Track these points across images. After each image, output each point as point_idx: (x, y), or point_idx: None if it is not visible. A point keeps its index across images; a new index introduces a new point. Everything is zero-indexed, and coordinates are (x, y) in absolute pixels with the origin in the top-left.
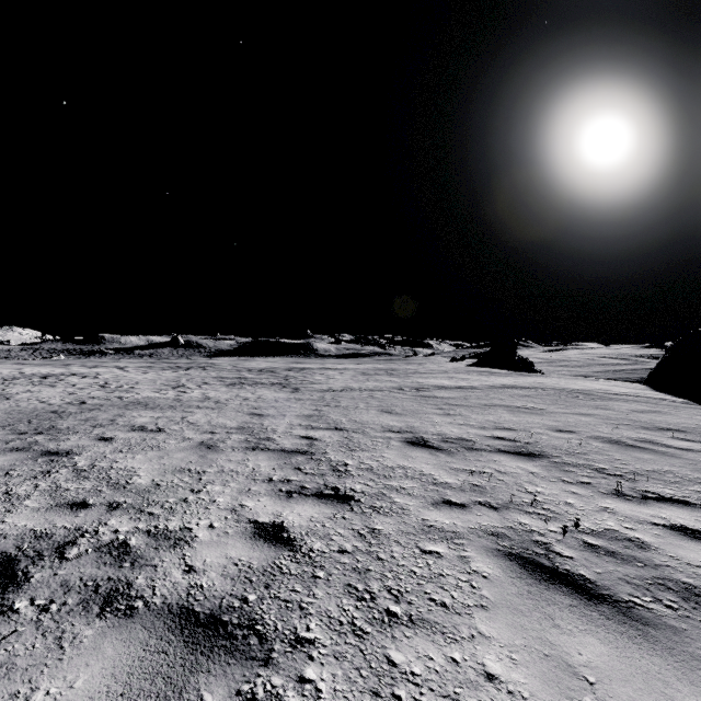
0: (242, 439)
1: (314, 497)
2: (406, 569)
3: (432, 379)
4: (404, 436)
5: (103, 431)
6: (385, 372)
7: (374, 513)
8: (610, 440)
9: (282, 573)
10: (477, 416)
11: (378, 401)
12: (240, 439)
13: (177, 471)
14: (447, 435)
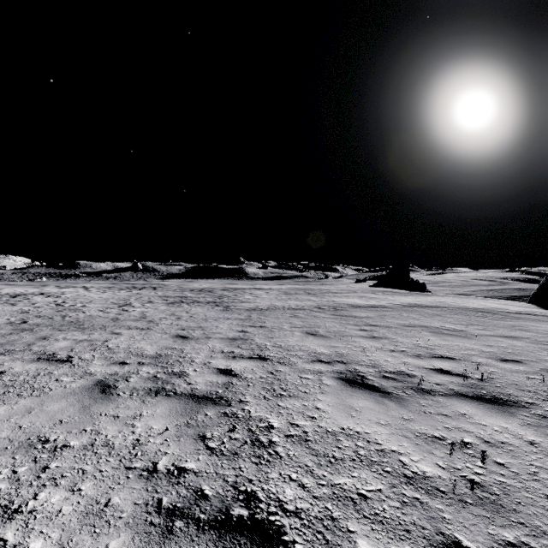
0: (150, 375)
1: (212, 535)
2: None
3: (345, 298)
4: (336, 369)
5: (4, 360)
6: (303, 292)
7: None
8: None
9: None
10: (403, 340)
11: (301, 321)
12: (148, 375)
13: (25, 446)
14: (383, 367)
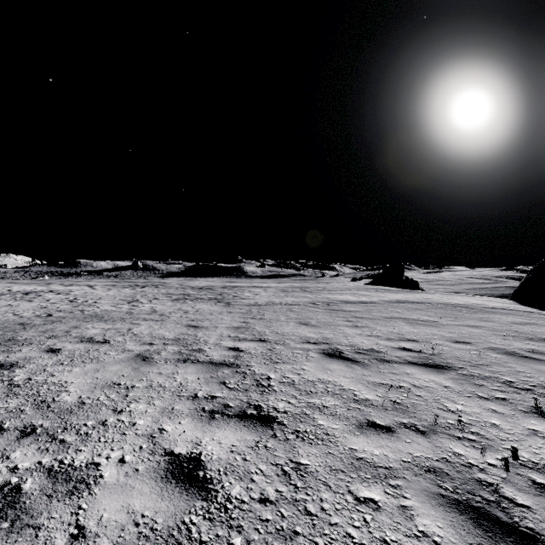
0: (176, 351)
1: (237, 419)
2: (341, 530)
3: (338, 295)
4: (321, 347)
5: (55, 342)
6: (300, 290)
7: (298, 440)
8: (505, 352)
9: (189, 540)
10: (381, 328)
11: (296, 314)
12: (174, 351)
13: (107, 386)
14: (358, 346)
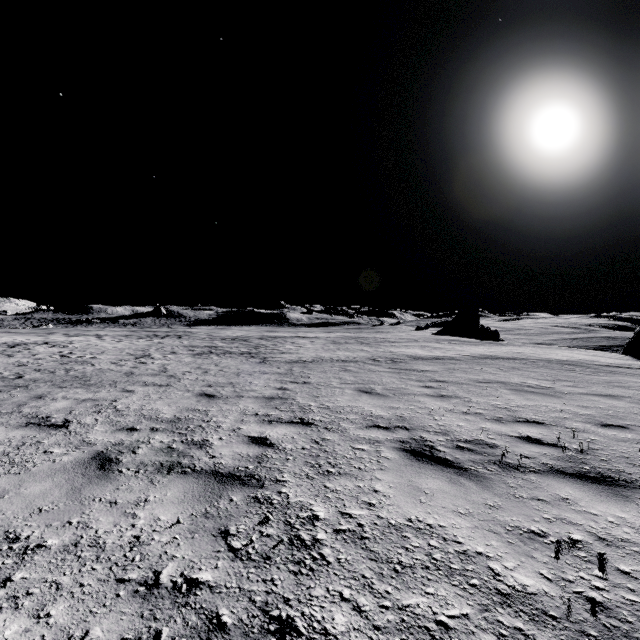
0: (164, 445)
1: None
2: None
3: (404, 348)
4: (397, 437)
5: None
6: (355, 341)
7: None
8: None
9: None
10: (478, 399)
11: (353, 376)
12: (161, 445)
13: None
14: (456, 434)
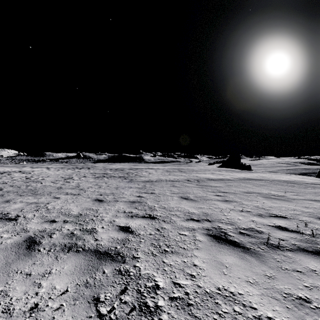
0: (69, 231)
1: None
2: None
3: (203, 174)
4: (204, 226)
5: None
6: (178, 170)
7: None
8: None
9: None
10: (246, 203)
11: (177, 189)
12: (67, 231)
13: None
14: (238, 224)
